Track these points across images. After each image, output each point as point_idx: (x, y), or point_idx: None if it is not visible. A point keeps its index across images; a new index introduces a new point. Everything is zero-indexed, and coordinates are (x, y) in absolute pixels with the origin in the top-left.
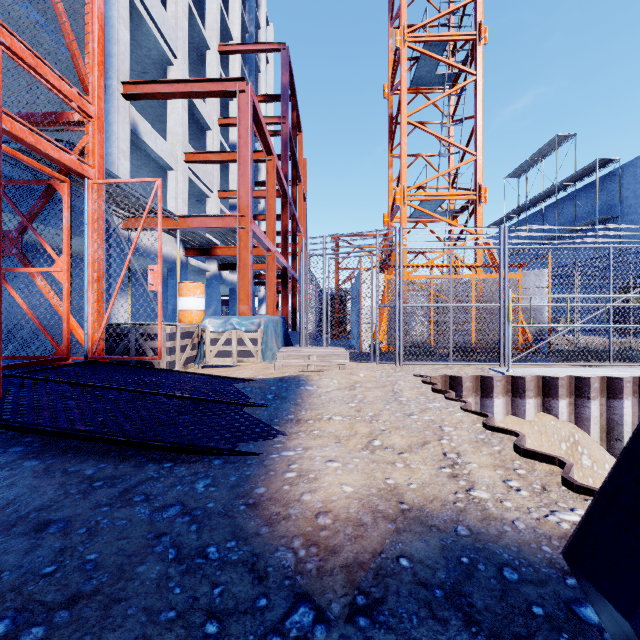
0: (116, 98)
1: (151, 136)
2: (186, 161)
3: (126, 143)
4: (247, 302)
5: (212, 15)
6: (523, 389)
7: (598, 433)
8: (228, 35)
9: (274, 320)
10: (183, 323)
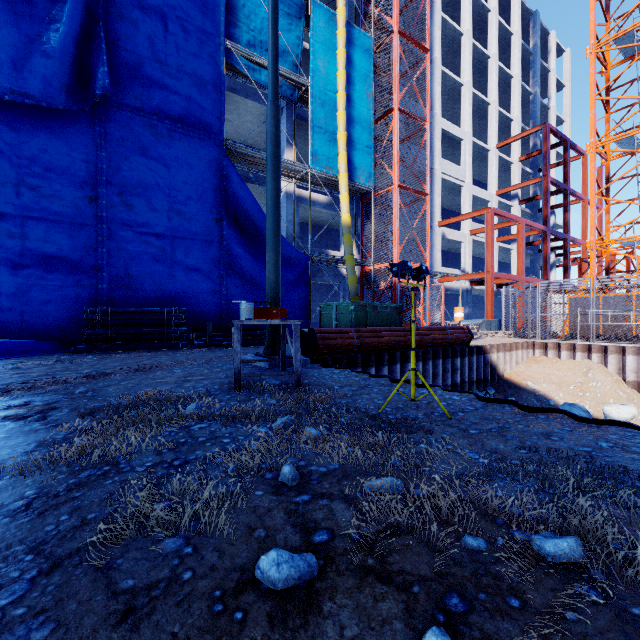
0: (435, 230)
1: (451, 234)
2: (470, 235)
3: (439, 246)
4: (490, 312)
5: (491, 128)
6: (575, 348)
7: (613, 369)
8: (508, 120)
9: (489, 321)
10: (454, 322)
